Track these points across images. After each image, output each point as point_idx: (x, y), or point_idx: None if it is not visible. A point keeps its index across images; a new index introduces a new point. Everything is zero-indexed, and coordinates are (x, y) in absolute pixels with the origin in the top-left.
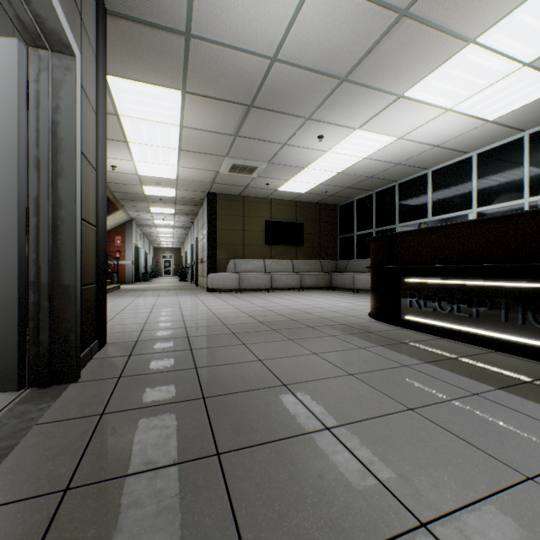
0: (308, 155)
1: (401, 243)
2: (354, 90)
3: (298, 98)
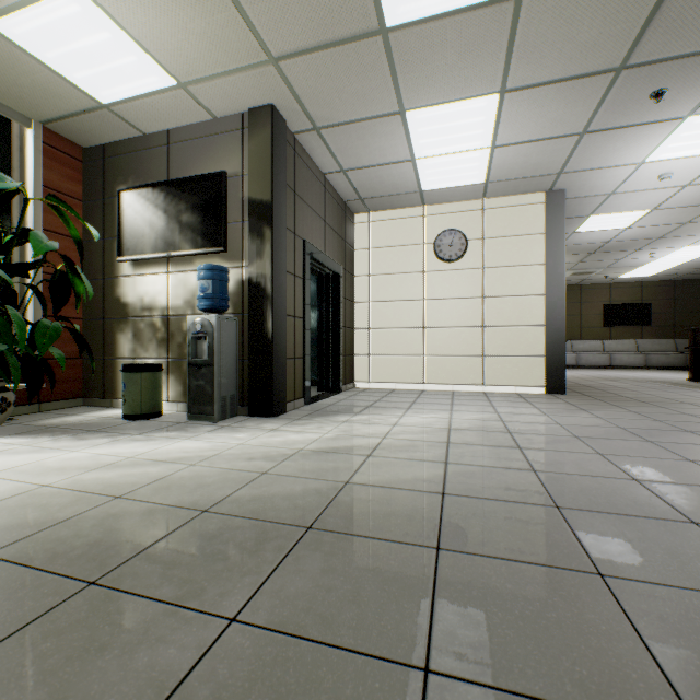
0: (643, 260)
1: (699, 333)
2: (670, 239)
3: (626, 246)
